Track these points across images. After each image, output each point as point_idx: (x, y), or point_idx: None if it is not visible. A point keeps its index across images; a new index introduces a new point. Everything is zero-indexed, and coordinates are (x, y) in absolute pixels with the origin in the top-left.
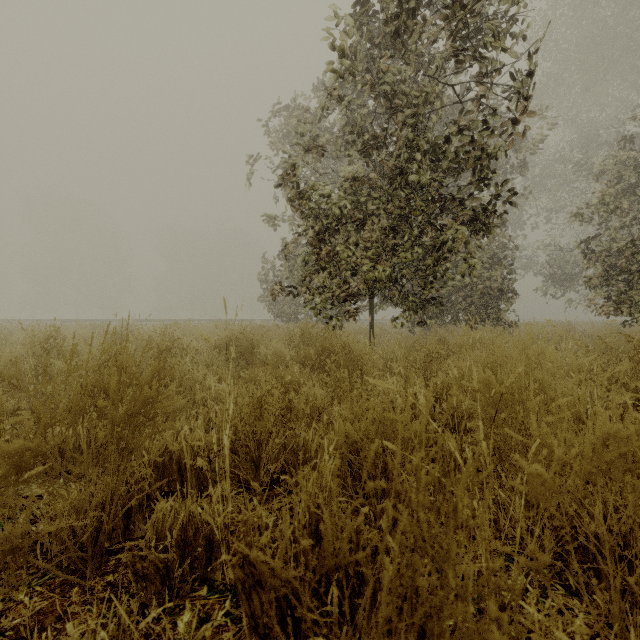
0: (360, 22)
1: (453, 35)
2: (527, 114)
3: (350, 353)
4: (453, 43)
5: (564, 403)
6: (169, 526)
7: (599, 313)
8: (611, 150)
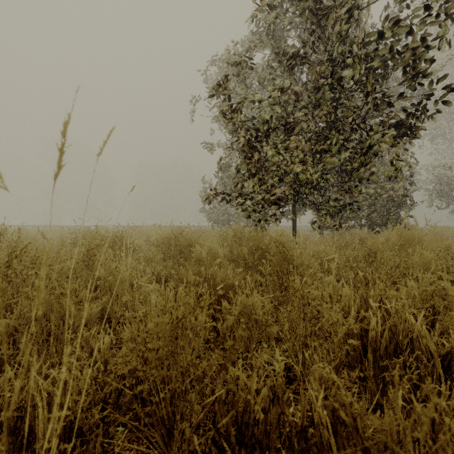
0: None
1: None
2: None
3: (284, 252)
4: None
5: None
6: None
7: None
8: None
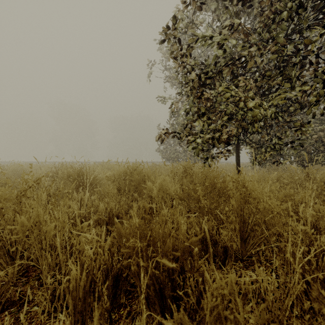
0: None
1: None
2: None
3: (245, 194)
4: None
5: None
6: None
7: None
8: None
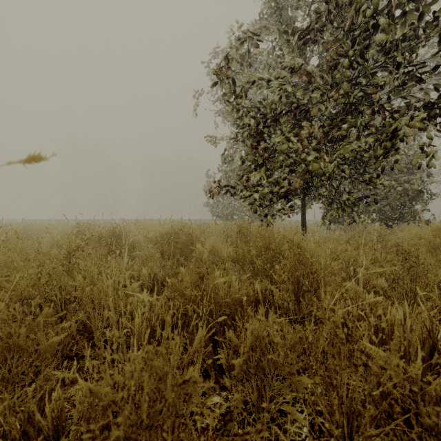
0: None
1: None
2: None
3: (299, 254)
4: None
5: None
6: None
7: None
8: None
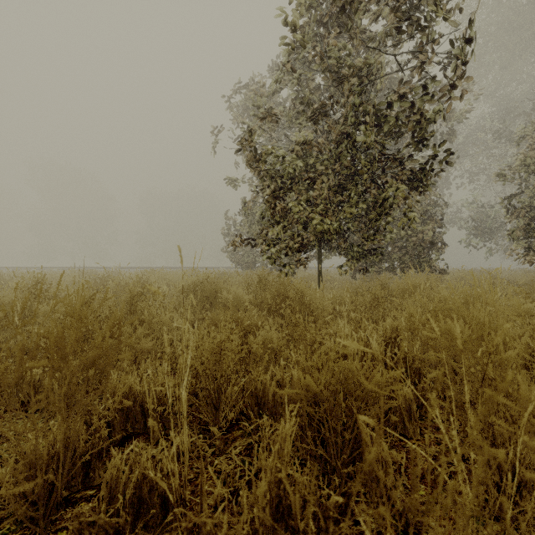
0: (311, 3)
1: (396, 9)
2: (466, 79)
3: (302, 298)
4: (395, 18)
5: (522, 352)
6: (123, 483)
7: (522, 262)
8: (528, 119)
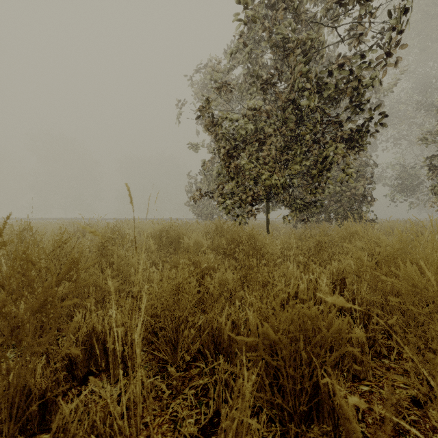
0: None
1: None
2: (401, 47)
3: (254, 243)
4: None
5: None
6: (71, 435)
7: None
8: None
